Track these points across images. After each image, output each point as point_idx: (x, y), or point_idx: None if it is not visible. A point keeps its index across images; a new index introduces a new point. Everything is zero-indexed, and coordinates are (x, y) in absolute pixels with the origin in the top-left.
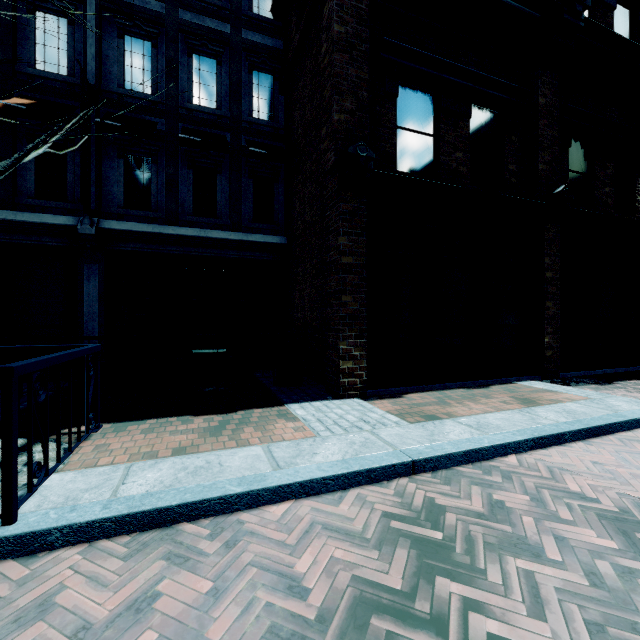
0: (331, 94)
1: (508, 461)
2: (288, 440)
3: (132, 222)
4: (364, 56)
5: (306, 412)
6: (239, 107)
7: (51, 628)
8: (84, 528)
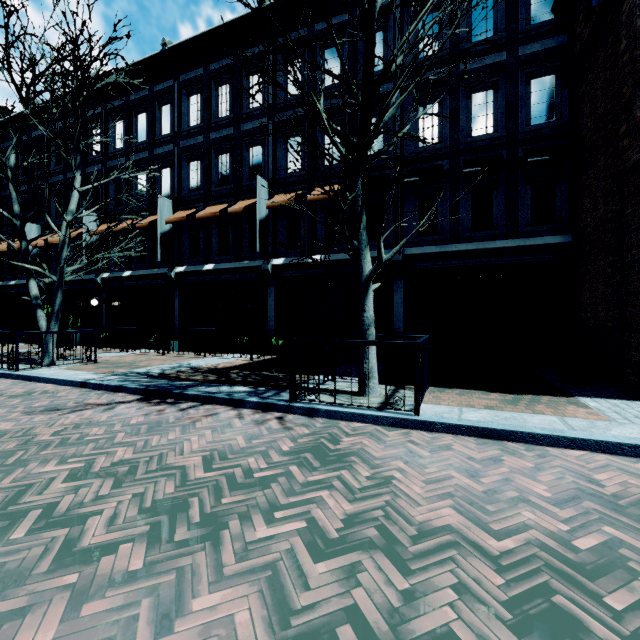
0: (632, 91)
1: None
2: (580, 418)
3: (424, 246)
4: None
5: (599, 405)
6: (515, 122)
7: (456, 454)
8: (451, 427)
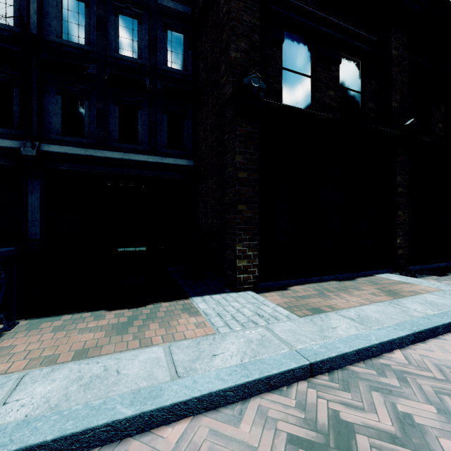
0: (229, 36)
1: (396, 358)
2: (189, 338)
3: (68, 146)
4: (256, 5)
5: (207, 306)
6: (156, 57)
7: None
8: None
